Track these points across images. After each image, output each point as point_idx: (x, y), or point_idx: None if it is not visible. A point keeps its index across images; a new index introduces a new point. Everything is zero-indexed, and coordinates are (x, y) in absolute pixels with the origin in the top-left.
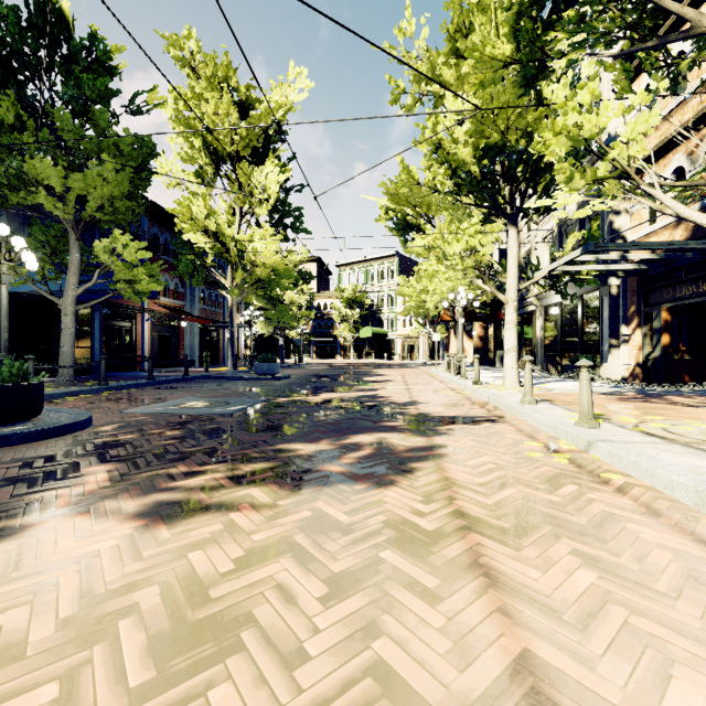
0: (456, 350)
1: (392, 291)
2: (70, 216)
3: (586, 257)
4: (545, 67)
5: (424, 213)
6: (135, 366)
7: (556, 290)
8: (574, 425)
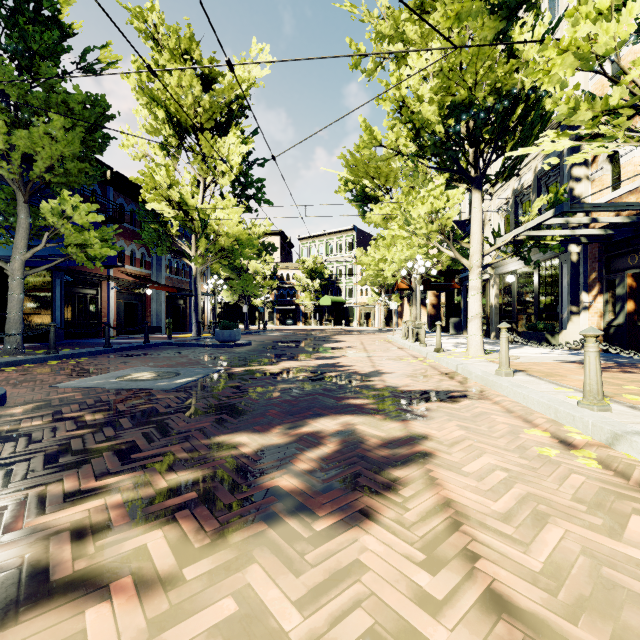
0: (409, 317)
1: (349, 263)
2: (15, 176)
3: (555, 220)
4: None
5: (382, 185)
6: (100, 333)
7: (520, 256)
8: (578, 406)
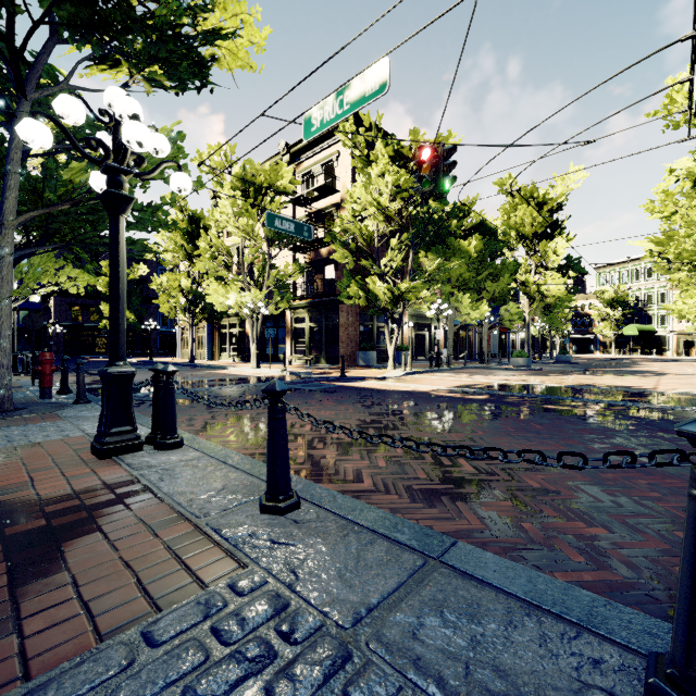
0: None
1: (662, 288)
2: (489, 298)
3: None
4: None
5: None
6: (472, 357)
7: None
8: None
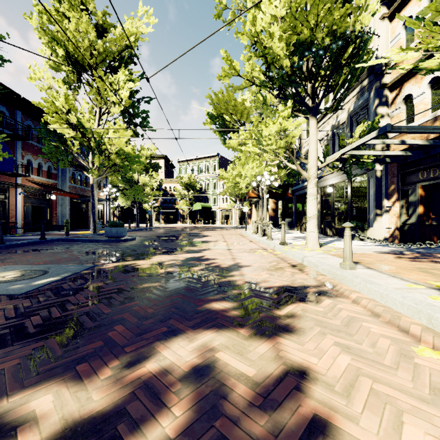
0: (256, 218)
1: (214, 179)
2: None
3: (375, 141)
4: None
5: (238, 119)
6: (8, 231)
7: (344, 171)
8: None
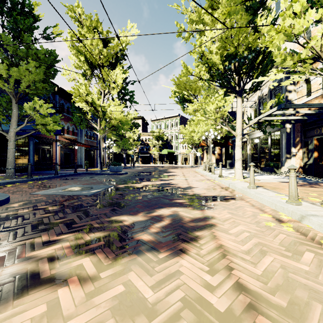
0: (206, 160)
1: (176, 132)
2: (11, 90)
3: (278, 112)
4: (264, 3)
5: (192, 94)
6: (52, 168)
7: (261, 130)
8: (286, 203)
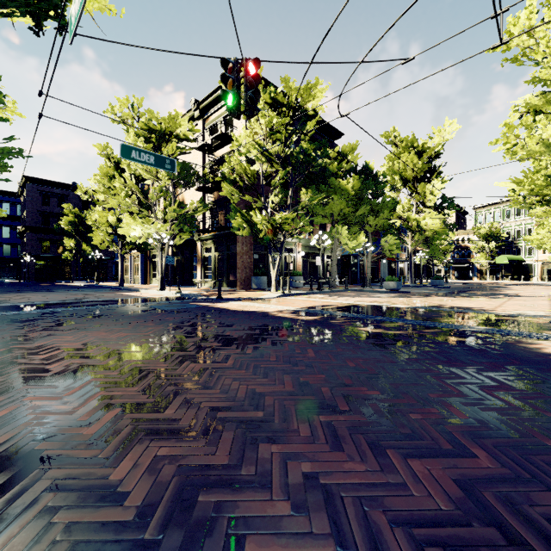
0: None
1: (529, 225)
2: (371, 231)
3: None
4: None
5: None
6: None
7: None
8: None
